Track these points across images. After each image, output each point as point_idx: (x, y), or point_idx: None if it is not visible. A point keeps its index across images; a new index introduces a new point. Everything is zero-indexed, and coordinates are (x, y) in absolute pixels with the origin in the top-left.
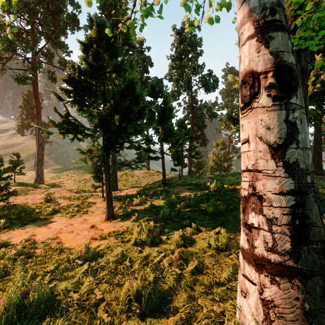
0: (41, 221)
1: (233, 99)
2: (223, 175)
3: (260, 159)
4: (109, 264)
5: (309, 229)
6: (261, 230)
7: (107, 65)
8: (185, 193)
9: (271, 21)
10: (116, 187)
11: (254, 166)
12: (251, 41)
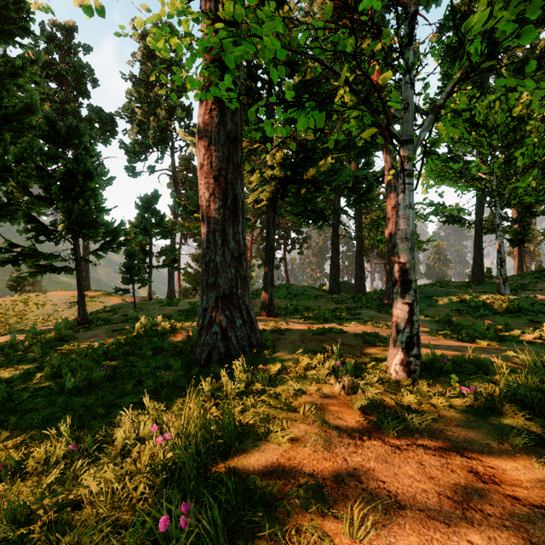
0: None
1: None
2: None
3: None
4: None
5: None
6: None
7: None
8: (95, 341)
9: None
10: None
11: None
12: None
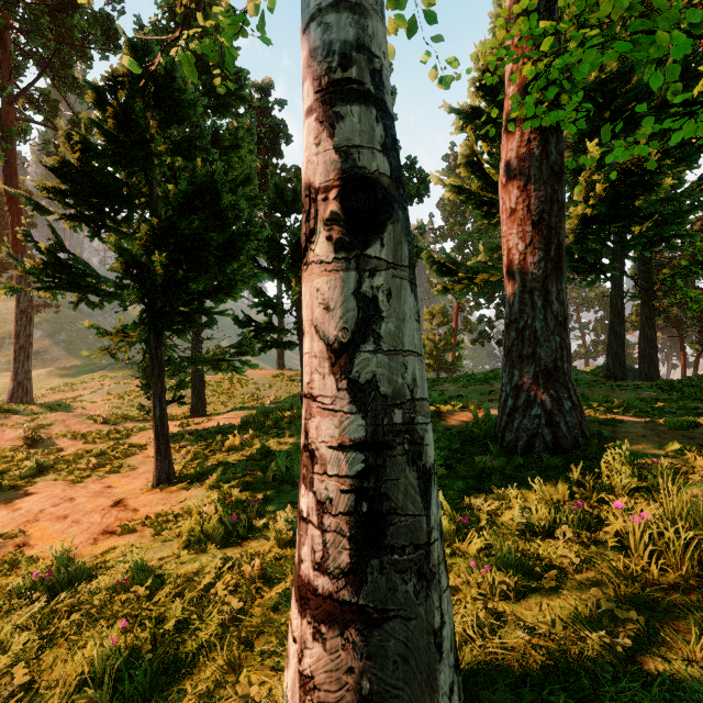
0: (2, 492)
1: (465, 220)
2: (437, 380)
3: (316, 372)
4: (99, 595)
5: (388, 522)
6: (310, 525)
7: (153, 138)
8: None
9: (341, 80)
10: (202, 409)
11: (309, 387)
12: (310, 119)
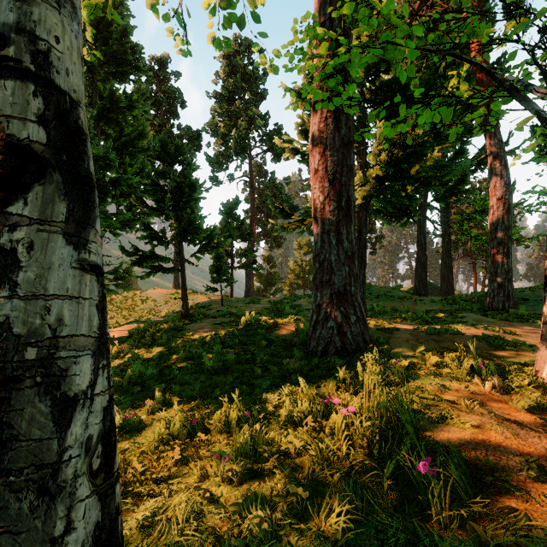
0: None
1: None
2: (297, 296)
3: None
4: None
5: (7, 448)
6: None
7: None
8: (205, 332)
9: None
10: None
11: None
12: None
